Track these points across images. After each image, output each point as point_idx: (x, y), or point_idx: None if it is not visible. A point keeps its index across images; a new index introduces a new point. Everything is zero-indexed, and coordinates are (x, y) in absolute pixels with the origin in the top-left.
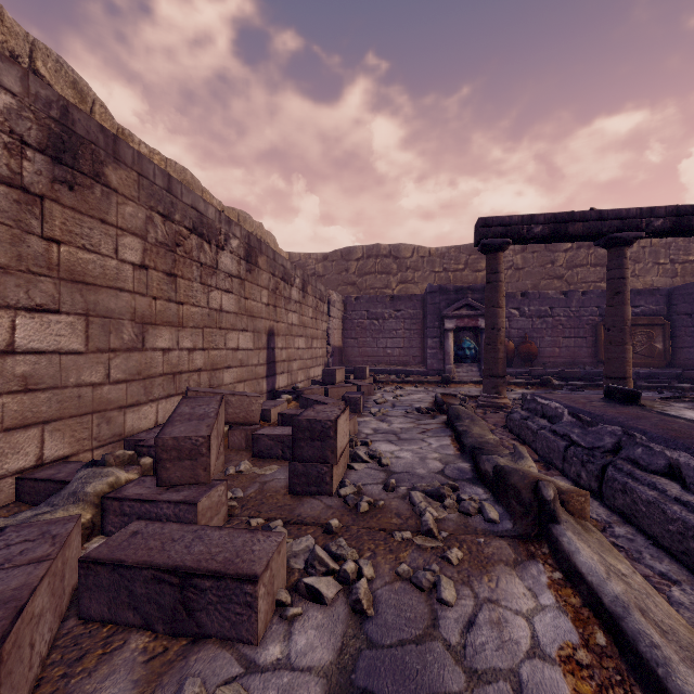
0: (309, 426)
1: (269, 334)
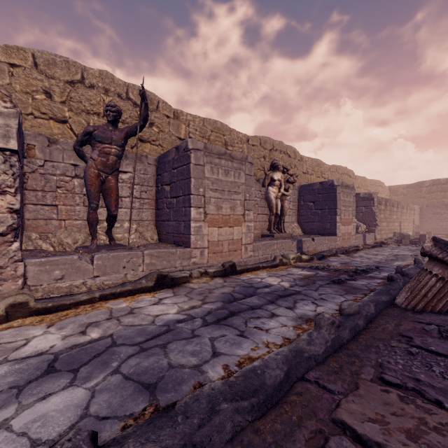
0: (421, 235)
1: (400, 222)
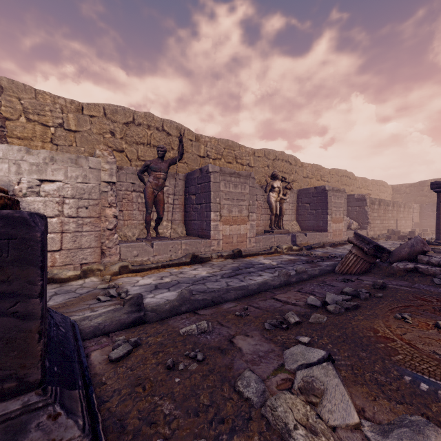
0: (411, 232)
1: (396, 220)
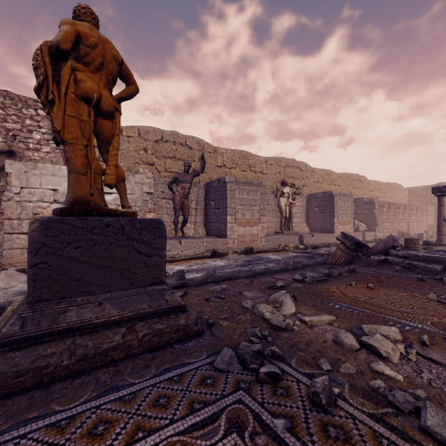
0: (419, 234)
1: (408, 222)
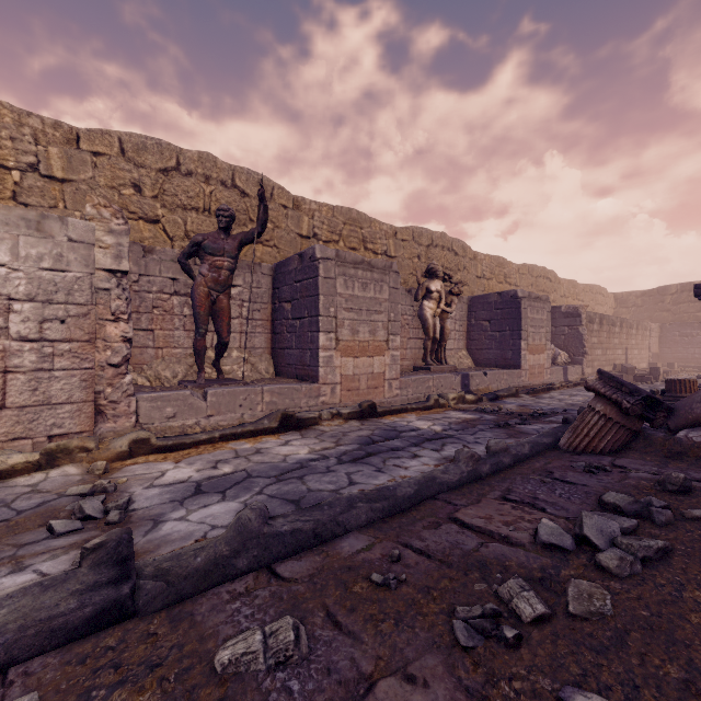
0: (653, 368)
1: (625, 349)
